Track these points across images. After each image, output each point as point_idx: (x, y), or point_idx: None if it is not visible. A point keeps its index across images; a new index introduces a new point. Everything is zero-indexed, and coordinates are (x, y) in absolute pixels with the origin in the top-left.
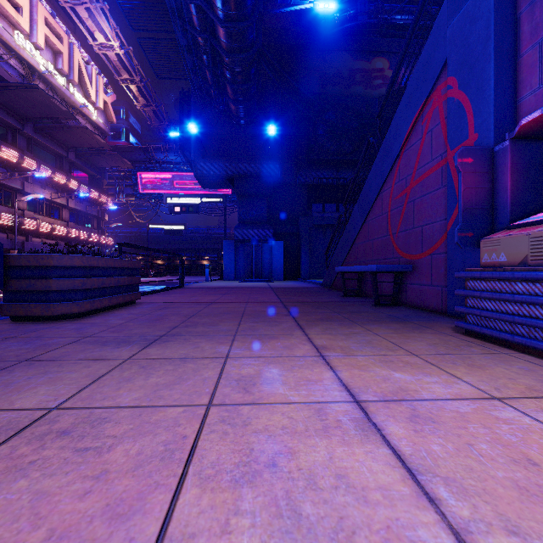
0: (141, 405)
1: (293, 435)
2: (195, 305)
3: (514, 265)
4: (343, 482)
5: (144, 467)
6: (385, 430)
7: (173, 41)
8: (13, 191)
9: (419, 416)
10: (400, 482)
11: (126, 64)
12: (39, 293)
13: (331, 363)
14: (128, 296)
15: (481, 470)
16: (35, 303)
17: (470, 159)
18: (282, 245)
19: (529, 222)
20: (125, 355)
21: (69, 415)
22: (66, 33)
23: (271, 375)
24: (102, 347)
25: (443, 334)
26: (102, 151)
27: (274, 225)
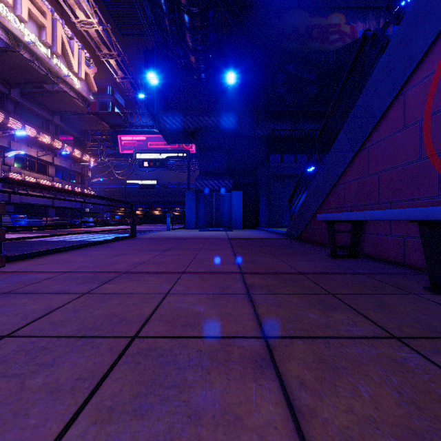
0: None
1: None
2: (82, 281)
3: None
4: None
5: None
6: None
7: None
8: (2, 149)
9: None
10: None
11: (105, 40)
12: None
13: None
14: None
15: None
16: None
17: None
18: (241, 195)
19: None
20: None
21: None
22: (51, 11)
23: None
24: None
25: None
26: (83, 115)
27: (233, 176)
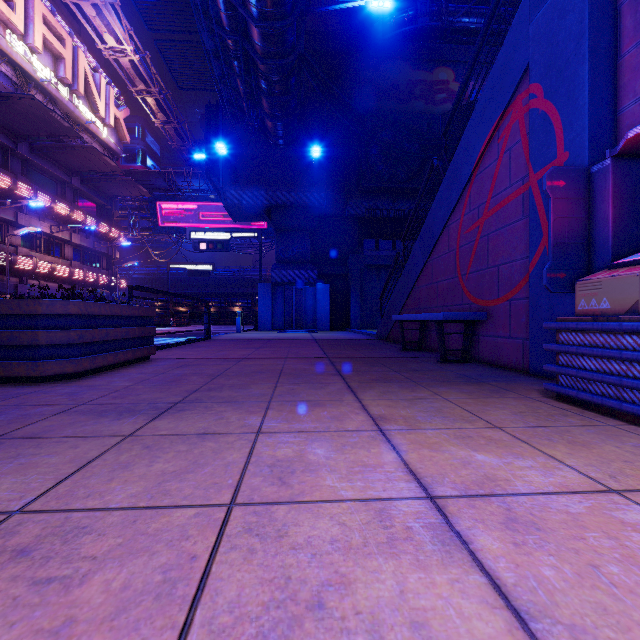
0: (138, 505)
1: (347, 553)
2: (222, 361)
3: (620, 313)
4: (422, 636)
5: (129, 613)
6: (474, 543)
7: (197, 43)
8: (5, 223)
9: (517, 519)
10: (506, 635)
11: (142, 73)
12: (24, 348)
13: (393, 440)
14: (139, 351)
15: (619, 611)
16: (18, 360)
17: (562, 181)
18: (328, 289)
19: (638, 260)
20: (127, 431)
21: (35, 522)
22: (69, 34)
23: (316, 458)
24: (98, 419)
25: (529, 399)
26: (112, 176)
27: (319, 265)
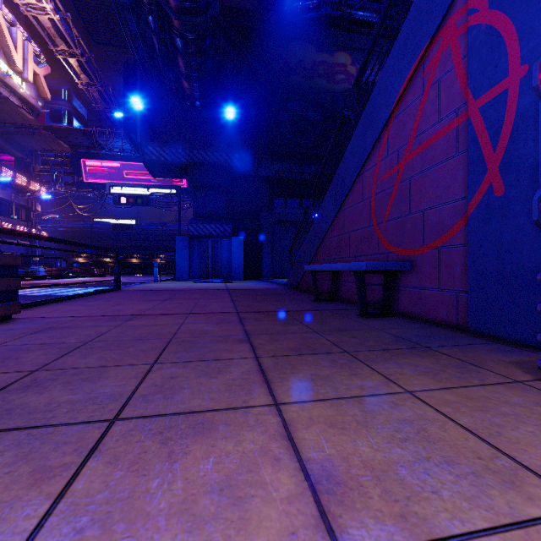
0: None
1: None
2: (106, 320)
3: None
4: None
5: None
6: None
7: None
8: None
9: None
10: None
11: (63, 33)
12: None
13: None
14: None
15: None
16: None
17: None
18: (242, 242)
19: None
20: None
21: None
22: None
23: None
24: None
25: (528, 388)
26: (30, 129)
27: (233, 220)
